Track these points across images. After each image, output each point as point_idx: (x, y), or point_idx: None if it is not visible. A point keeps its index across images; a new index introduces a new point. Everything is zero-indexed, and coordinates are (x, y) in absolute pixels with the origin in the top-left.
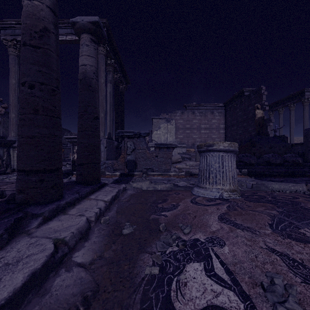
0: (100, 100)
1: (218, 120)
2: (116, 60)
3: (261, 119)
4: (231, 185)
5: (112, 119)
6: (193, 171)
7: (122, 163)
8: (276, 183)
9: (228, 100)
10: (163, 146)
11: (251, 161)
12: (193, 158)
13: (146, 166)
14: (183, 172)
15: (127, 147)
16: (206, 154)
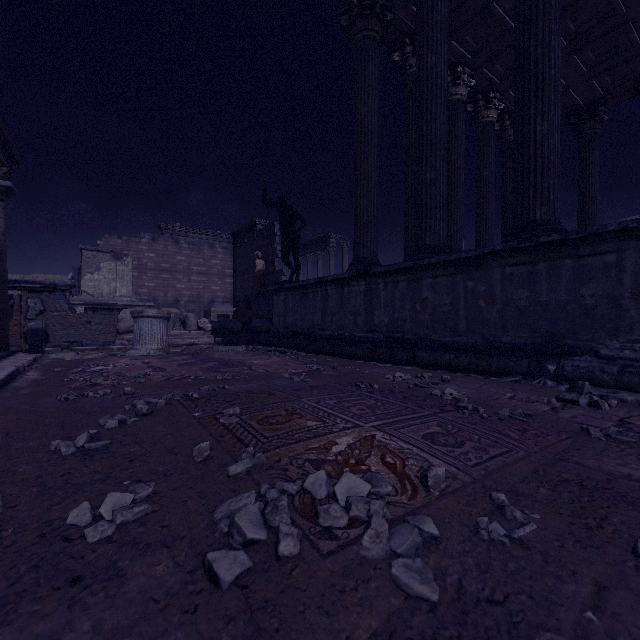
0: None
1: (222, 261)
2: None
3: (262, 273)
4: (159, 345)
5: None
6: None
7: (16, 335)
8: (223, 347)
9: (237, 230)
10: (101, 306)
11: (234, 328)
12: None
13: (68, 338)
14: None
15: (27, 306)
16: (138, 319)
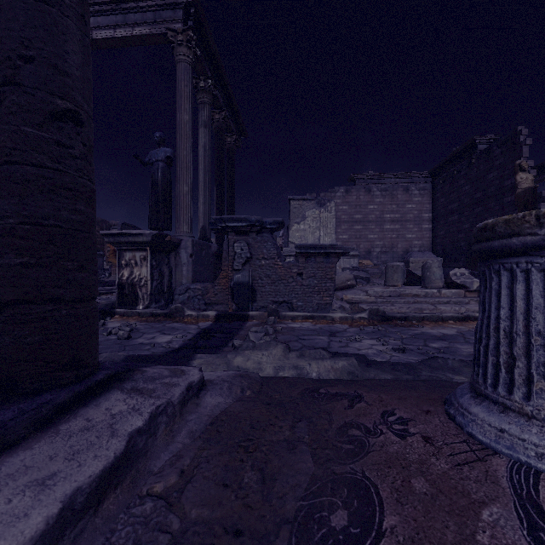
0: (181, 159)
1: (418, 205)
2: (218, 84)
3: (531, 194)
4: None
5: (208, 200)
6: (386, 308)
7: (224, 289)
8: None
9: (440, 162)
10: (315, 250)
11: None
12: (373, 279)
13: (276, 296)
14: (363, 311)
15: (233, 253)
16: (541, 261)
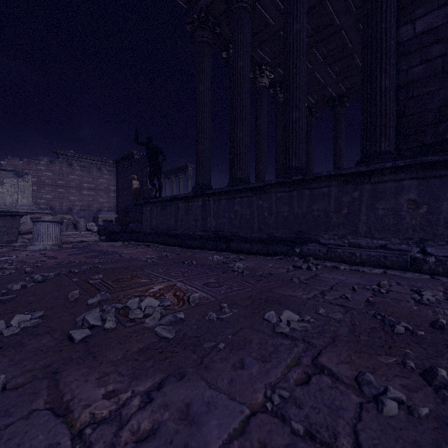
0: None
1: (107, 180)
2: None
3: (138, 190)
4: (54, 242)
5: None
6: None
7: None
8: (105, 243)
9: (119, 158)
10: (5, 213)
11: (115, 229)
12: None
13: None
14: None
15: None
16: (36, 223)
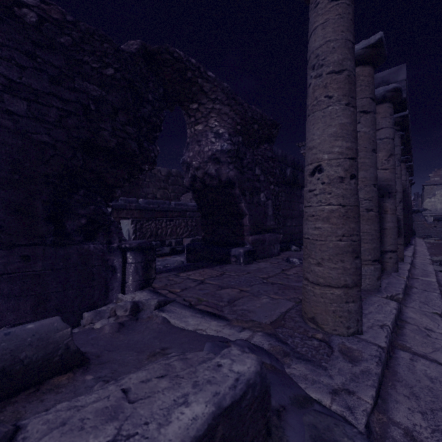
0: None
1: None
2: None
3: None
4: None
5: None
6: None
7: None
8: None
9: None
10: (441, 219)
11: None
12: None
13: (424, 234)
14: None
15: None
16: None
